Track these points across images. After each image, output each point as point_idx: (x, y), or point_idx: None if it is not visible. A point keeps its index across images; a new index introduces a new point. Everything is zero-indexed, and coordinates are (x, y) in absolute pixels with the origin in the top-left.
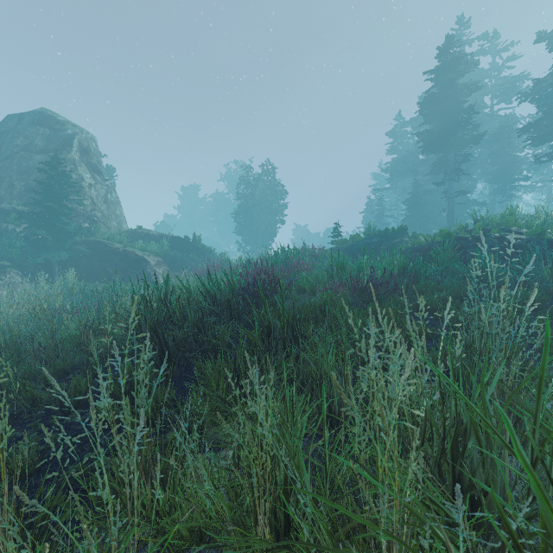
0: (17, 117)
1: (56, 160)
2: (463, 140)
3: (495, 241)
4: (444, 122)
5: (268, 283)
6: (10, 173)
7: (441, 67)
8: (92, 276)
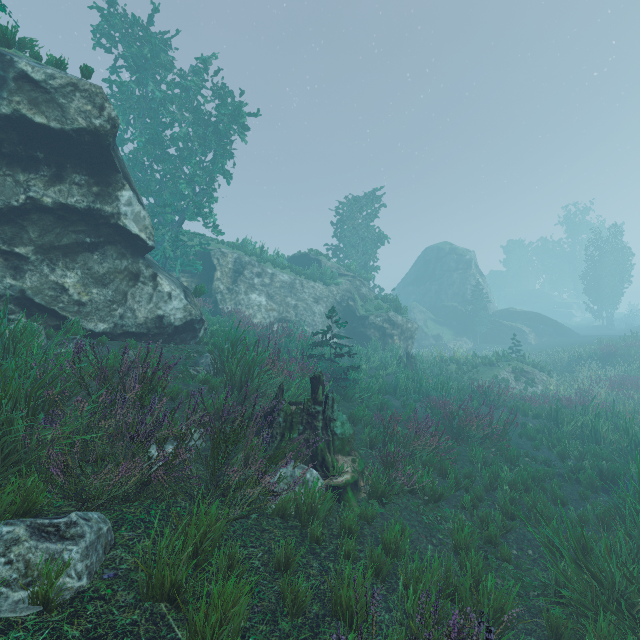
0: (434, 250)
1: (478, 283)
2: None
3: None
4: None
5: (612, 353)
6: (444, 285)
7: None
8: (494, 338)
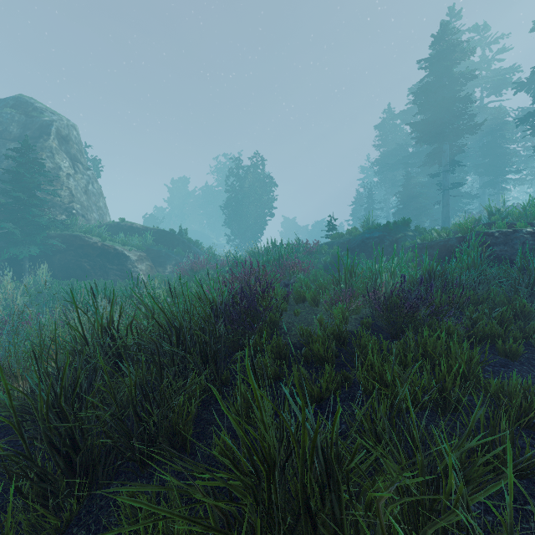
0: None
1: (26, 146)
2: (460, 130)
3: (528, 237)
4: (440, 111)
5: (259, 293)
6: None
7: (435, 56)
8: (67, 272)
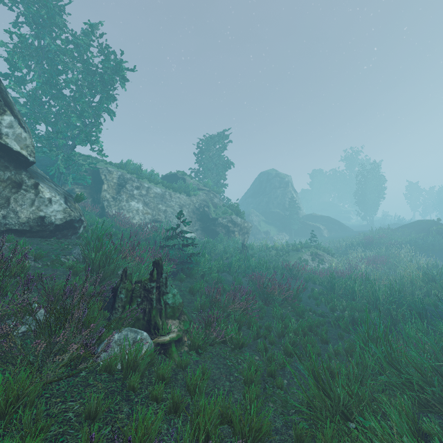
0: (266, 174)
1: (293, 197)
2: None
3: None
4: None
5: (371, 241)
6: (271, 198)
7: None
8: (302, 233)
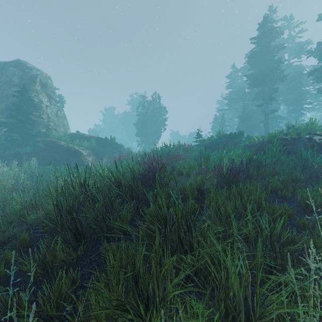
0: (3, 64)
1: (24, 90)
2: (274, 79)
3: (306, 141)
4: (263, 68)
5: (158, 169)
6: None
7: (260, 35)
8: (47, 162)
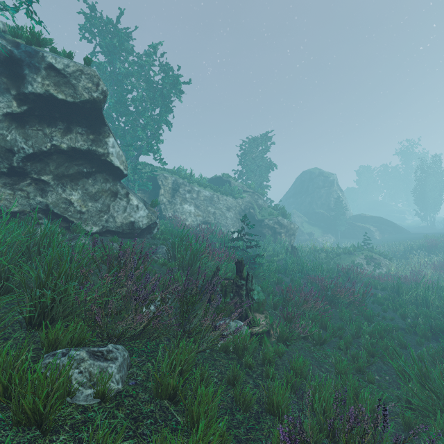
0: (308, 173)
1: (339, 197)
2: None
3: None
4: None
5: (435, 245)
6: (314, 198)
7: None
8: (350, 235)
